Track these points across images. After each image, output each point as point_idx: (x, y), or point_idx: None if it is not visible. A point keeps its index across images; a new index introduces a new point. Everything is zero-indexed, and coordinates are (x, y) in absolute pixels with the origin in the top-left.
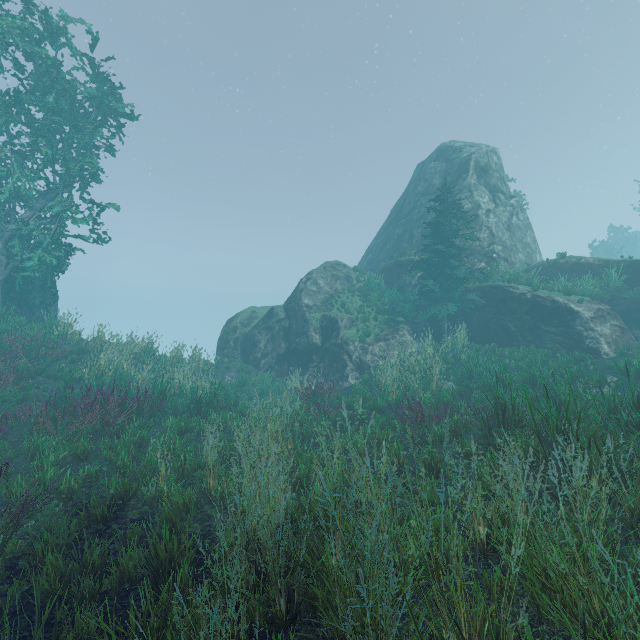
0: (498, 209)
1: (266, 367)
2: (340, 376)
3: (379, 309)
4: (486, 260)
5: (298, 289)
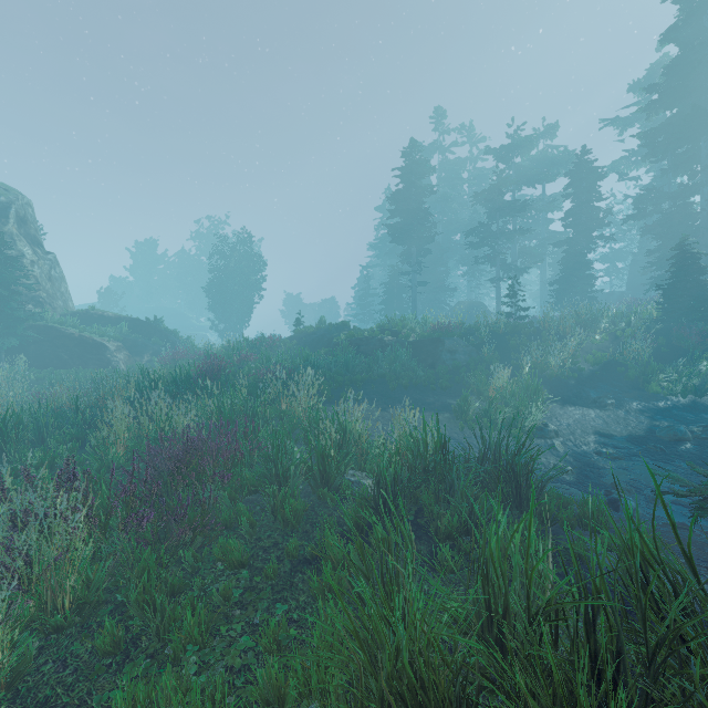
0: (41, 262)
1: None
2: None
3: None
4: (34, 303)
5: None
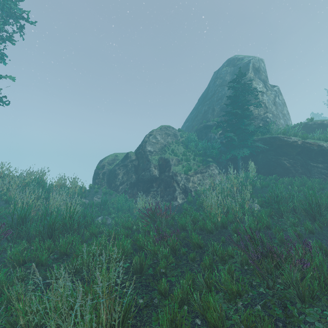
0: (268, 92)
1: (122, 191)
2: (171, 197)
3: (196, 153)
4: (263, 122)
5: (144, 141)
